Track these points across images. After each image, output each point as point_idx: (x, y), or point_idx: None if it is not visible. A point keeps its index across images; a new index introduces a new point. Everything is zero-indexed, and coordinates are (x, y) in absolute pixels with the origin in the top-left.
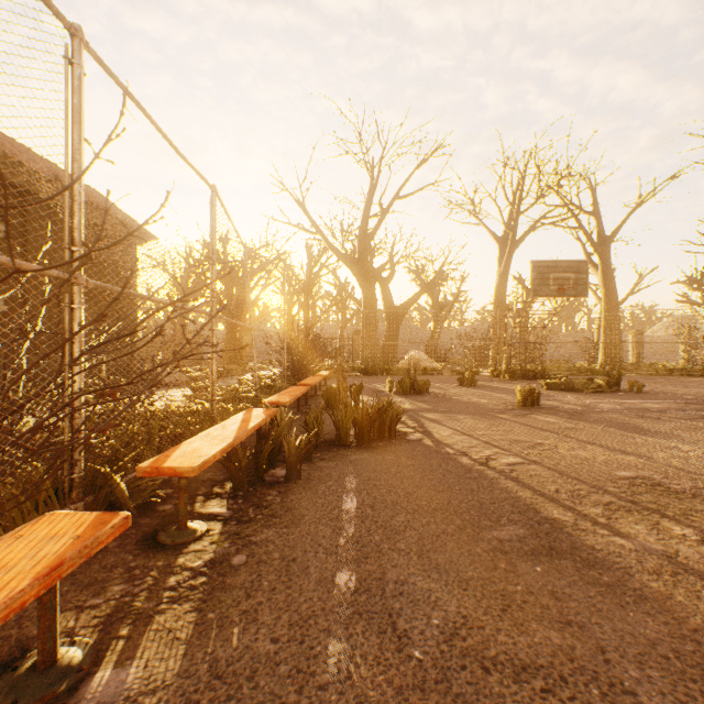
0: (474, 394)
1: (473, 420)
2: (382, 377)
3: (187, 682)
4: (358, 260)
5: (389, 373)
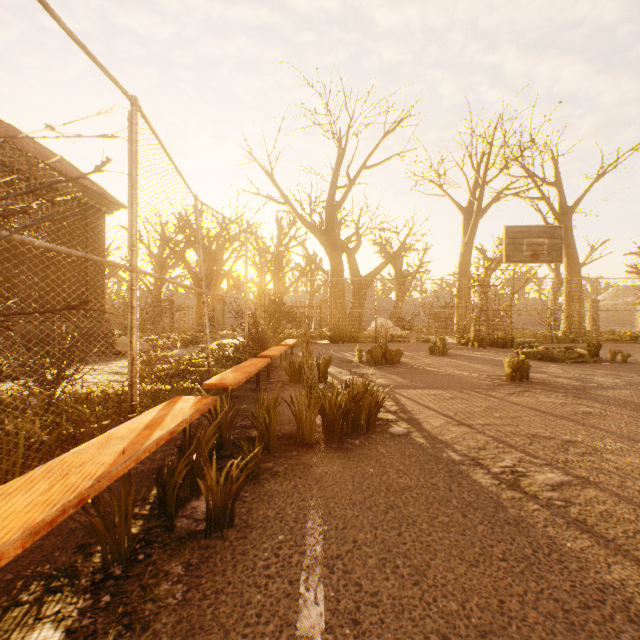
0: (450, 364)
1: (463, 401)
2: (349, 345)
3: None
4: (325, 229)
5: (357, 340)
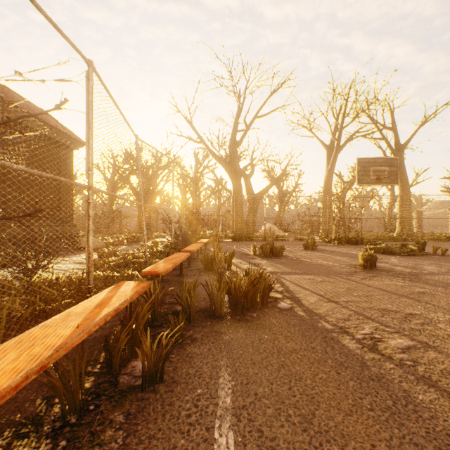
0: (318, 256)
1: (330, 283)
2: (246, 243)
3: None
4: (229, 161)
5: (251, 239)
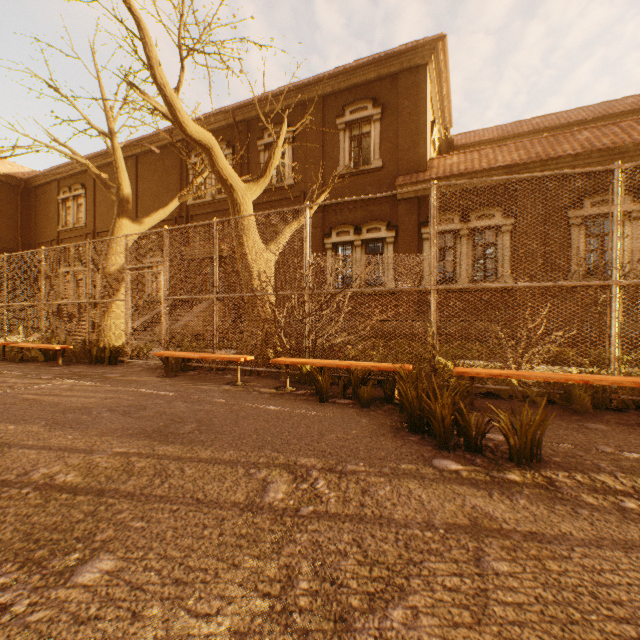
0: None
1: None
2: None
3: (216, 389)
4: None
5: None
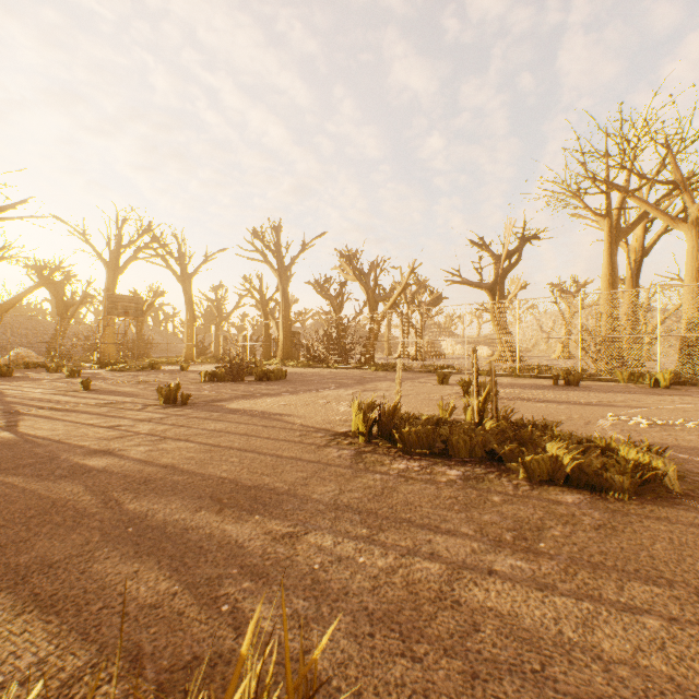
0: (50, 375)
1: (25, 382)
2: None
3: None
4: None
5: None
